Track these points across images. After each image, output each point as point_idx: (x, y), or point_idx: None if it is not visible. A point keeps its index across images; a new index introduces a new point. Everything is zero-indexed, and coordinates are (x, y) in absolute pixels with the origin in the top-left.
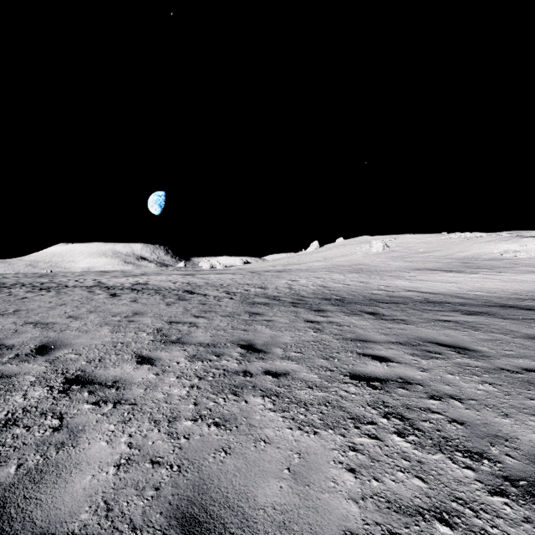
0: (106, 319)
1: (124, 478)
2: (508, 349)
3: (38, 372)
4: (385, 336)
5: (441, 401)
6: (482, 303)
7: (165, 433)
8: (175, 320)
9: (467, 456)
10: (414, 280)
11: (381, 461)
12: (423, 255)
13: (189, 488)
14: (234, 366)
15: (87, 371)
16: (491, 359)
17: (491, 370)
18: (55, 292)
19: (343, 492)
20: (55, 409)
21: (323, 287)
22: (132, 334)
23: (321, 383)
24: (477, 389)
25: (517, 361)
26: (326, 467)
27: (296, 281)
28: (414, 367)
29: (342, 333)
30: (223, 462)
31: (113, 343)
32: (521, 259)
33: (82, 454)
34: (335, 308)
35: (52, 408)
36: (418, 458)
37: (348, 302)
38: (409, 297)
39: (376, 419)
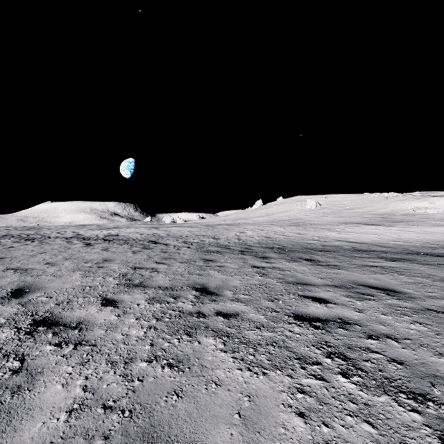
0: (79, 265)
1: (74, 425)
2: (431, 291)
3: (10, 314)
4: (322, 280)
5: (379, 341)
6: (402, 251)
7: (120, 375)
8: (139, 266)
9: (411, 397)
10: (342, 232)
11: (329, 404)
12: (349, 211)
13: (139, 437)
14: (189, 308)
15: (54, 313)
16: (417, 301)
17: (419, 311)
18: (38, 242)
19: (294, 440)
20: (18, 350)
21: (266, 238)
22: (100, 279)
23: (268, 323)
24: (410, 328)
25: (440, 302)
26: (276, 411)
27: (243, 233)
28: (350, 308)
29: (284, 277)
30: (175, 406)
31: (82, 286)
32: (430, 214)
33: (36, 398)
34: (277, 256)
35: (15, 349)
36: (364, 400)
37: (288, 250)
38: (339, 246)
39: (321, 359)
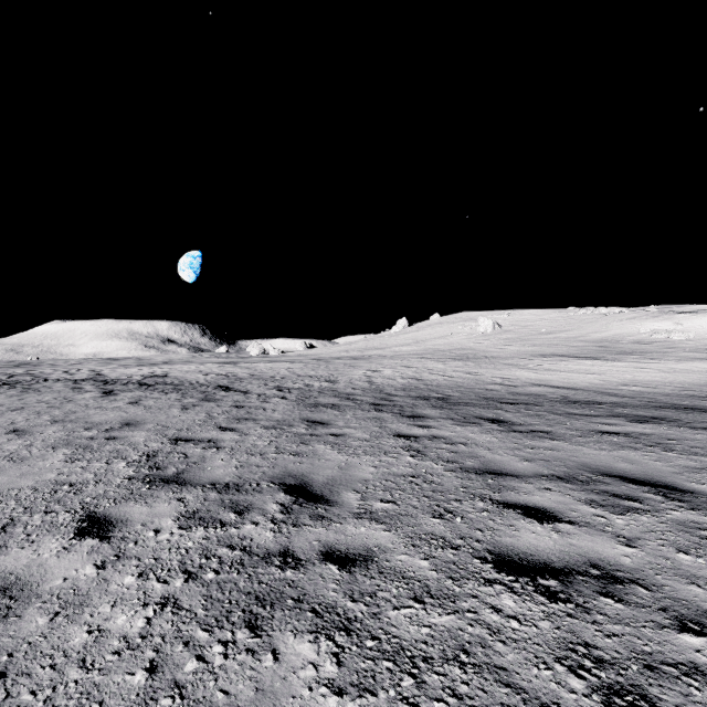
0: (71, 435)
1: None
2: None
3: None
4: (530, 463)
5: None
6: (648, 404)
7: None
8: (185, 436)
9: None
10: (540, 370)
11: None
12: (547, 336)
13: None
14: (265, 539)
15: None
16: None
17: None
18: (21, 390)
19: None
20: None
21: (416, 381)
22: (100, 465)
23: (439, 584)
24: None
25: None
26: None
27: (378, 371)
28: (606, 534)
29: (457, 459)
30: None
31: (55, 484)
32: (676, 342)
33: None
34: (438, 413)
35: None
36: None
37: (455, 402)
38: (540, 394)
39: None
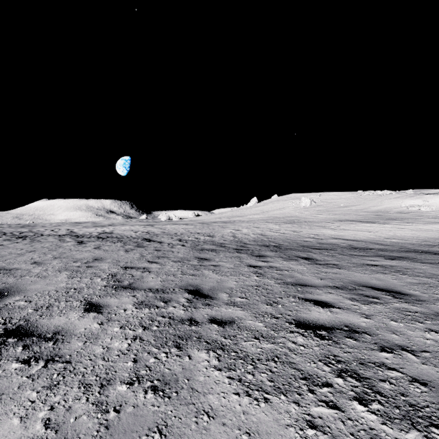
0: (67, 265)
1: None
2: (438, 293)
3: None
4: (322, 280)
5: (394, 354)
6: (399, 249)
7: (93, 403)
8: (130, 265)
9: None
10: (338, 229)
11: None
12: (343, 209)
13: None
14: (180, 313)
15: (30, 320)
16: (426, 304)
17: (431, 316)
18: (29, 240)
19: None
20: None
21: (262, 236)
22: (87, 280)
23: (267, 332)
24: (425, 338)
25: None
26: None
27: (239, 230)
28: (356, 313)
29: (282, 278)
30: None
31: (66, 288)
32: (424, 212)
33: None
34: (274, 254)
35: None
36: (390, 438)
37: (284, 248)
38: (336, 243)
39: (331, 379)
